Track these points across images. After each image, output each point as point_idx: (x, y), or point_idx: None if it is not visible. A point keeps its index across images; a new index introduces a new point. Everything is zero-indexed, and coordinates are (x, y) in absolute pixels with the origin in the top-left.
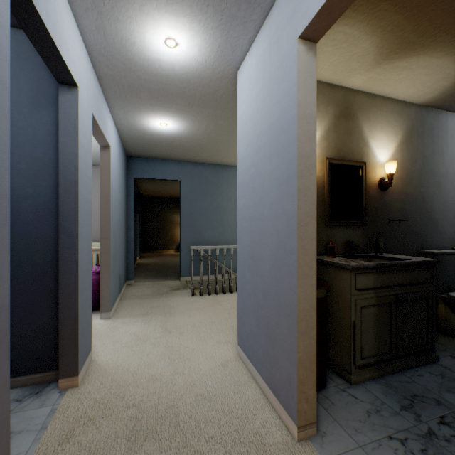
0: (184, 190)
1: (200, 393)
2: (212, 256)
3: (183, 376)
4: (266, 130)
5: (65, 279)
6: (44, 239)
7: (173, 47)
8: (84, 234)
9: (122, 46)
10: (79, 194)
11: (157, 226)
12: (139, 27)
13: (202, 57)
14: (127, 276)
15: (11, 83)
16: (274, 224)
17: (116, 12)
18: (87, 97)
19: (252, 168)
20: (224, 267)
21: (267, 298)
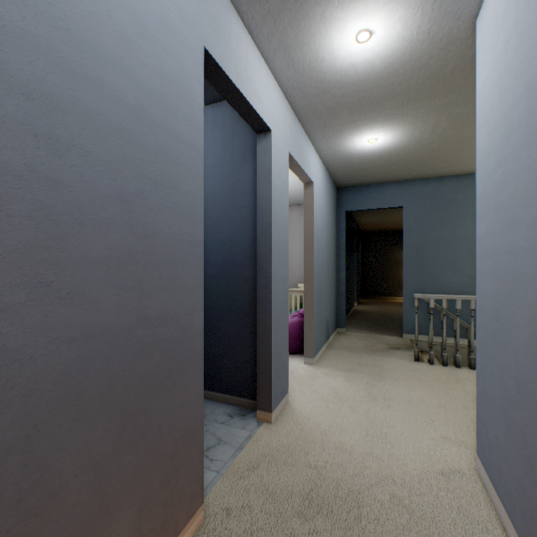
0: (408, 219)
1: (397, 495)
2: (453, 310)
3: (379, 462)
4: (520, 96)
5: (261, 316)
6: (249, 278)
7: (366, 41)
8: (278, 274)
9: (311, 70)
10: (273, 235)
11: (380, 267)
12: (324, 39)
13: (409, 31)
14: (337, 322)
15: (228, 147)
16: (535, 261)
17: (300, 37)
18: (281, 138)
19: (497, 168)
20: (470, 329)
21: (523, 392)
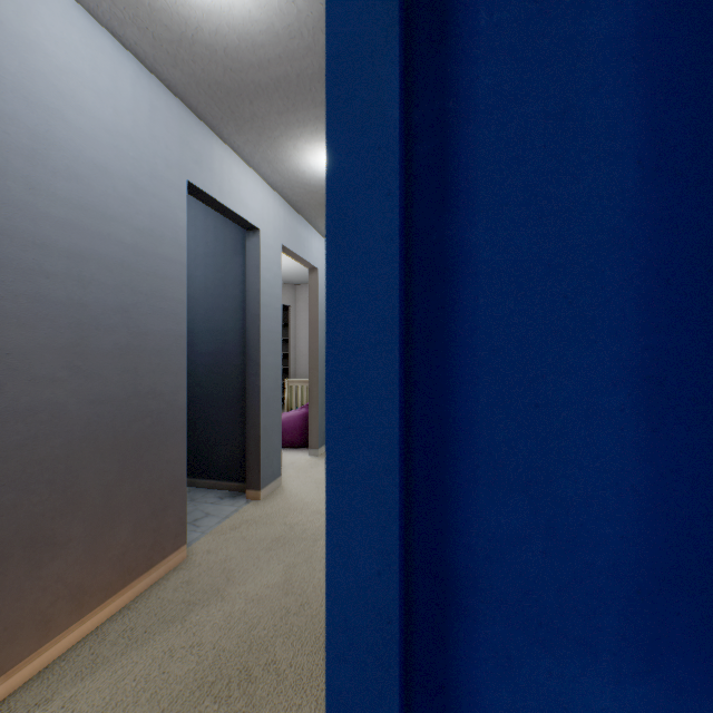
0: None
1: None
2: None
3: None
4: None
5: (251, 402)
6: (241, 366)
7: None
8: (268, 362)
9: (296, 177)
10: (262, 326)
11: None
12: (301, 160)
13: None
14: None
15: (220, 237)
16: None
17: (279, 157)
18: (273, 233)
19: None
20: None
21: None
